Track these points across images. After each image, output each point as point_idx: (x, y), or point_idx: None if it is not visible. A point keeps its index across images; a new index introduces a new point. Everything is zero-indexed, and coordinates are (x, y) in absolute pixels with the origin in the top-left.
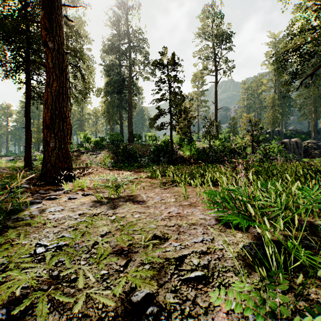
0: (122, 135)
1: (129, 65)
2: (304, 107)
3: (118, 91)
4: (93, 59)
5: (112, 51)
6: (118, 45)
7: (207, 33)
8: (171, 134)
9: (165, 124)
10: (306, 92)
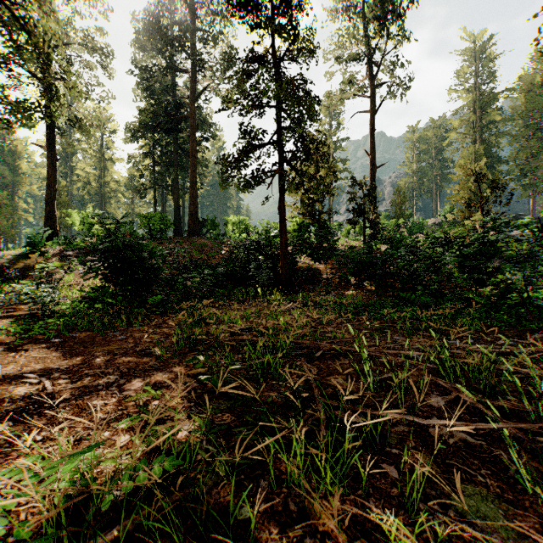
0: (178, 222)
1: (189, 73)
2: (533, 171)
3: (168, 128)
4: (109, 54)
5: (150, 35)
6: (171, 37)
7: (357, 4)
8: (283, 204)
9: (264, 172)
10: (536, 143)
